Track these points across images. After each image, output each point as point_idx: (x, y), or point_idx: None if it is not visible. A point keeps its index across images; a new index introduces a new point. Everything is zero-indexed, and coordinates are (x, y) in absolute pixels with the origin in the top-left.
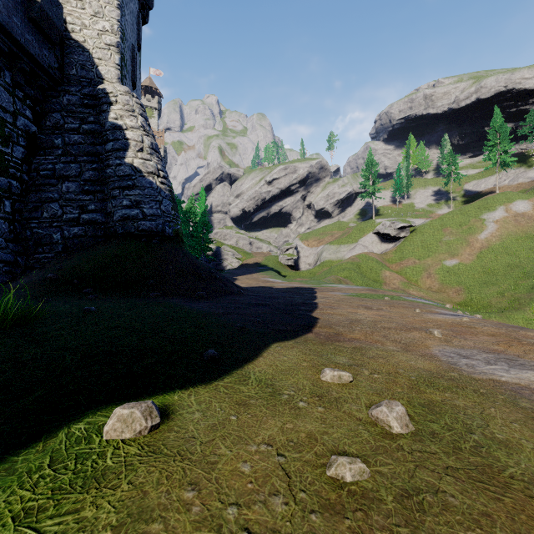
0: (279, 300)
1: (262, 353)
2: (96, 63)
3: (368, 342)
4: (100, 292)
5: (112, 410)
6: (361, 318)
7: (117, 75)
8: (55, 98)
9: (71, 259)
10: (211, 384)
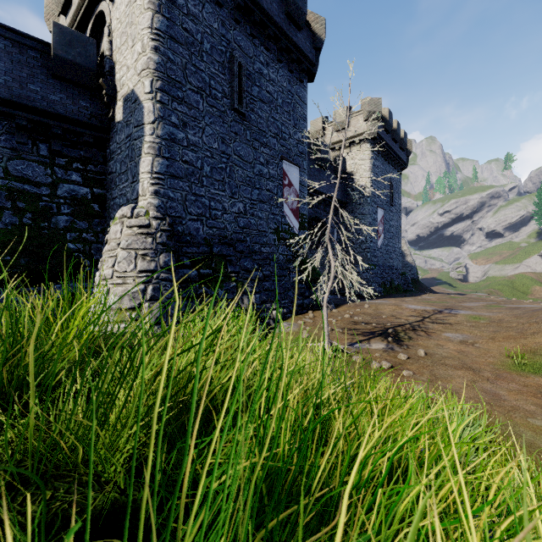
0: None
1: None
2: None
3: None
4: None
5: None
6: None
7: None
8: None
9: None
10: None
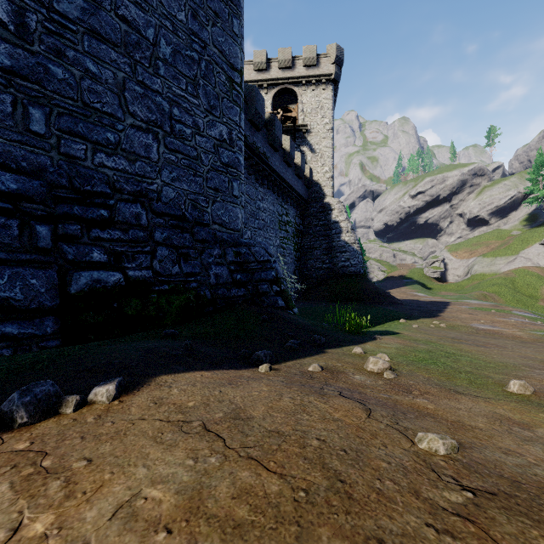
0: (424, 308)
1: (419, 319)
2: (322, 189)
3: (452, 321)
4: (348, 301)
5: (397, 321)
6: (460, 316)
7: (331, 192)
8: (307, 211)
9: (326, 286)
10: (410, 321)
